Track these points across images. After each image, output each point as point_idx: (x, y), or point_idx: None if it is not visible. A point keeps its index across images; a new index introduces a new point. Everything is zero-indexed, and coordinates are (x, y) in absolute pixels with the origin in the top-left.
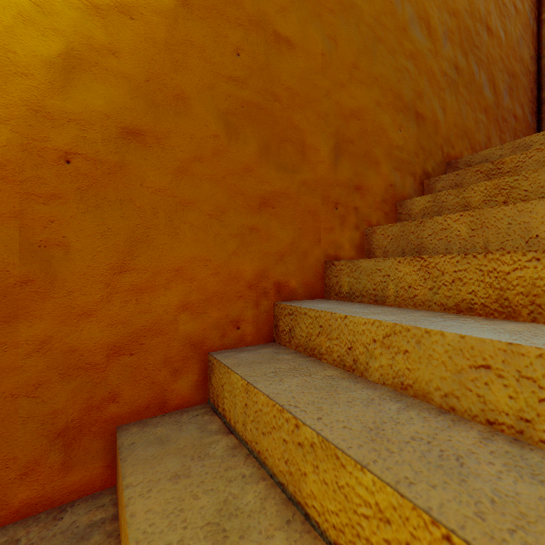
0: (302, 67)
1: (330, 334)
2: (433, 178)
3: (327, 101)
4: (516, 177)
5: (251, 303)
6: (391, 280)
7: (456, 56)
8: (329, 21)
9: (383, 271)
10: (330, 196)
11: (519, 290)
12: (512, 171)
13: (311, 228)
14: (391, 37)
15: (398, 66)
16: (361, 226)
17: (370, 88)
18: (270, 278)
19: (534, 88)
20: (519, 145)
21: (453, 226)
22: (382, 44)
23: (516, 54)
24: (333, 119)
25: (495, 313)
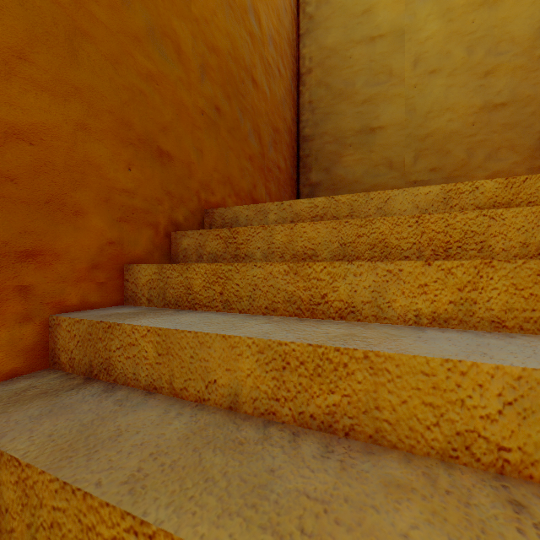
0: None
1: None
2: (179, 231)
3: None
4: (230, 267)
5: None
6: None
7: (217, 96)
8: None
9: None
10: None
11: None
12: (244, 244)
13: None
14: (111, 40)
15: (127, 84)
16: (39, 313)
17: (62, 99)
18: None
19: (295, 145)
20: (260, 209)
21: (141, 342)
22: (93, 43)
23: (280, 113)
24: None
25: None
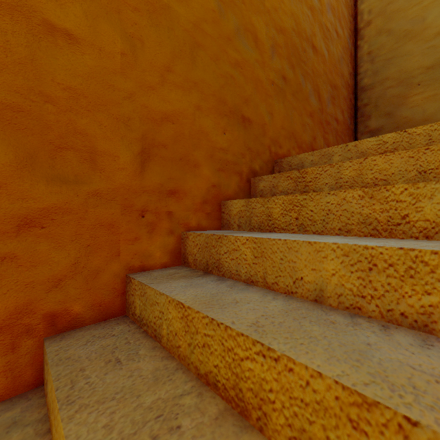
0: (92, 65)
1: (54, 420)
2: (257, 177)
3: (130, 104)
4: (305, 196)
5: (2, 349)
6: (164, 319)
7: (283, 68)
8: (134, 19)
9: (160, 306)
10: (135, 204)
11: (250, 386)
12: (312, 181)
13: (105, 242)
14: (214, 44)
15: (223, 73)
16: (177, 229)
17: (188, 92)
18: (37, 310)
19: (352, 97)
20: (324, 153)
21: (241, 248)
22: (204, 50)
23: (338, 70)
24: (138, 123)
25: (232, 402)
